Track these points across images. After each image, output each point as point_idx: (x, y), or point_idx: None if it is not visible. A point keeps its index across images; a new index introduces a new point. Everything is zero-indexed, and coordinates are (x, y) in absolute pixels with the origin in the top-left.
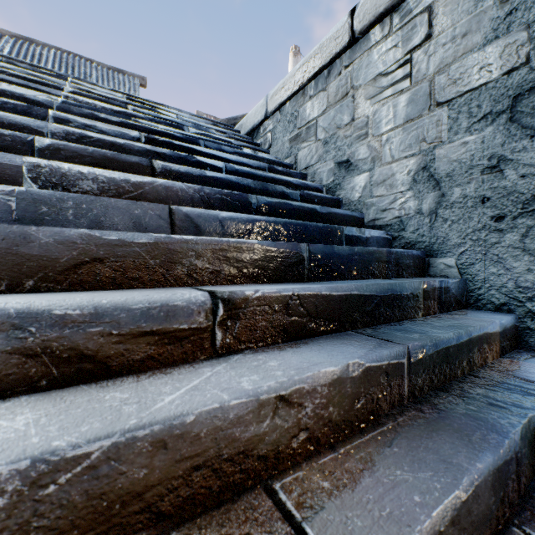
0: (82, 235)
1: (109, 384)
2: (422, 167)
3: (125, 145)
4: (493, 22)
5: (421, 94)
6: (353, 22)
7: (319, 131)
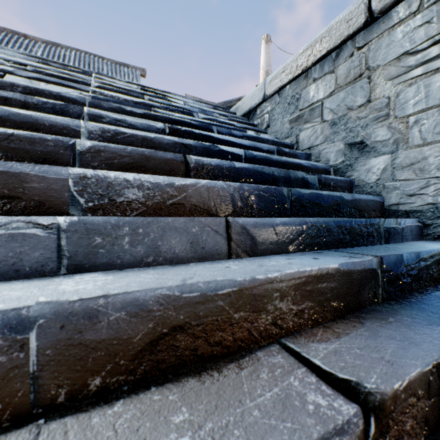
0: (158, 297)
1: None
2: None
3: (155, 138)
4: None
5: None
6: (370, 2)
7: (325, 112)
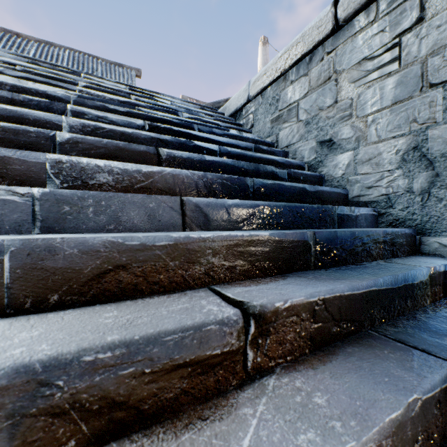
0: (105, 242)
1: (145, 445)
2: (413, 147)
3: (133, 133)
4: None
5: (412, 75)
6: (336, 10)
7: (301, 113)
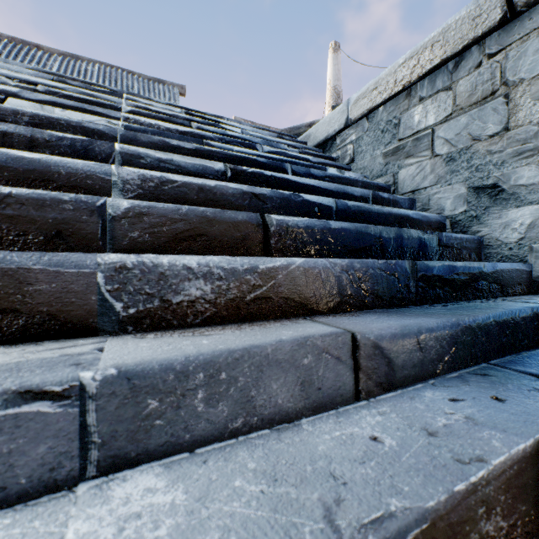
0: None
1: None
2: None
3: (216, 187)
4: None
5: None
6: None
7: (438, 144)
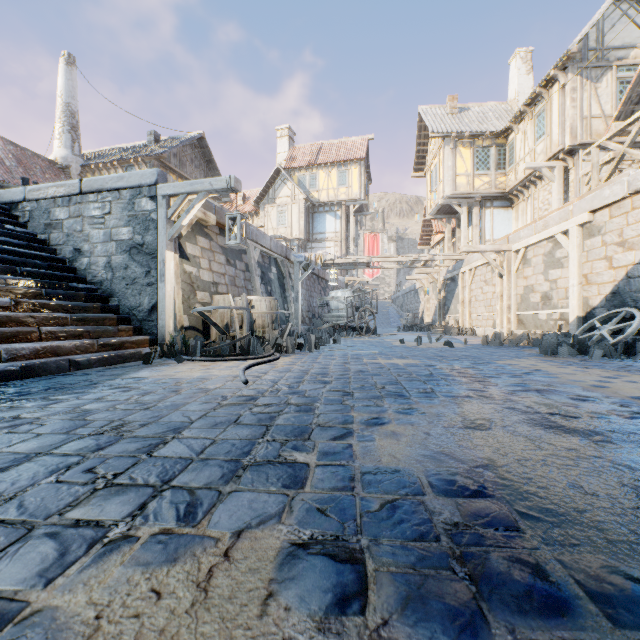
0: None
1: None
2: (109, 262)
3: None
4: (127, 221)
5: (108, 233)
6: (82, 185)
7: (65, 228)
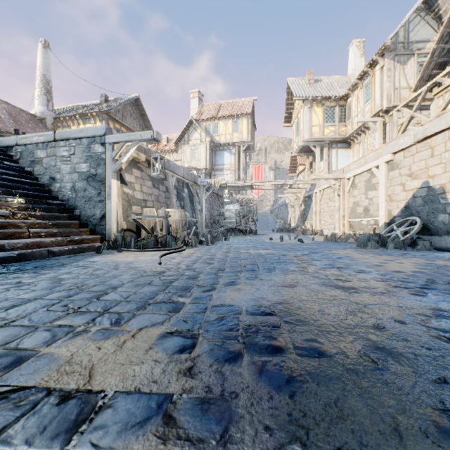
0: None
1: None
2: (73, 186)
3: None
4: (85, 159)
5: (73, 167)
6: (55, 135)
7: (44, 163)
